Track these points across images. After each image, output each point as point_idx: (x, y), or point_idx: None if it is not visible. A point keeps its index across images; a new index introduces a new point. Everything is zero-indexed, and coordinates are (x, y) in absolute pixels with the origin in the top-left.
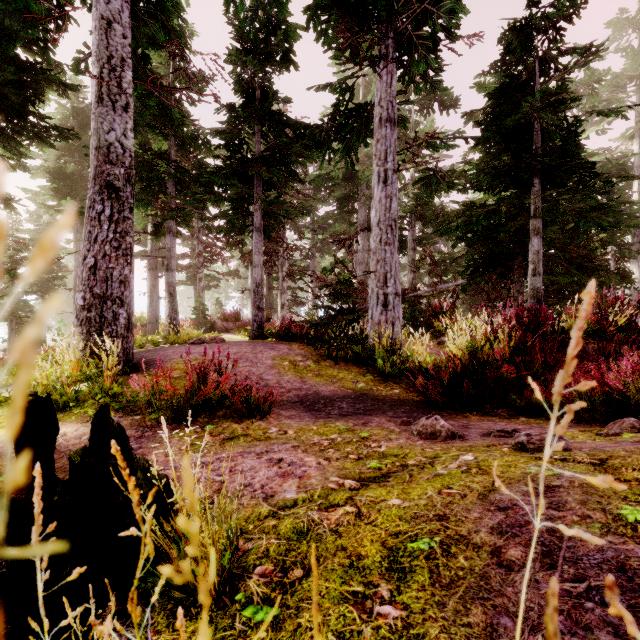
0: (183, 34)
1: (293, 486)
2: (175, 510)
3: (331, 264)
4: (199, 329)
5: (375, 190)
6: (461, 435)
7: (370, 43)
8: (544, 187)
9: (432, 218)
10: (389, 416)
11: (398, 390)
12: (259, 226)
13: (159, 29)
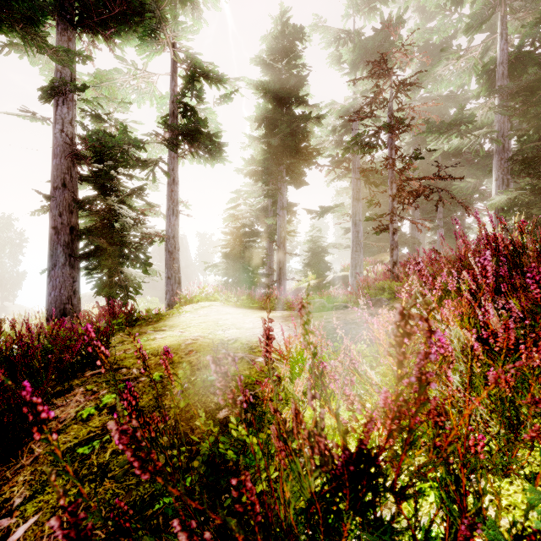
0: None
1: None
2: None
3: None
4: None
5: None
6: None
7: None
8: None
9: None
10: None
11: None
12: None
13: None
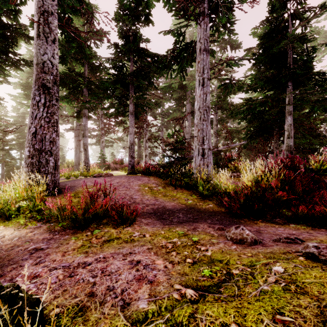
0: (91, 8)
1: (145, 294)
2: (50, 317)
3: (172, 131)
4: (101, 168)
5: (197, 90)
6: (260, 241)
7: (194, 7)
8: (293, 88)
9: (227, 108)
10: (208, 223)
11: (212, 205)
12: (132, 111)
13: (76, 1)
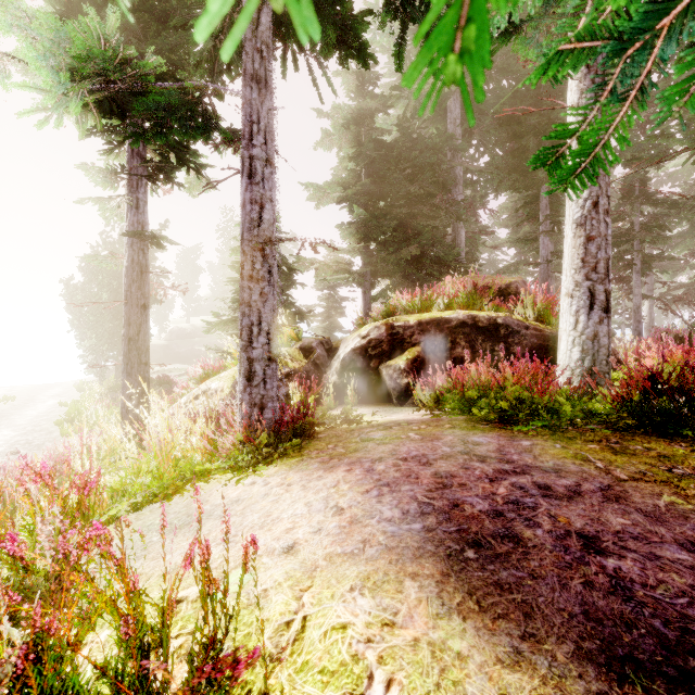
0: None
1: None
2: None
3: None
4: None
5: None
6: None
7: None
8: None
9: None
10: None
11: None
12: (638, 270)
13: None
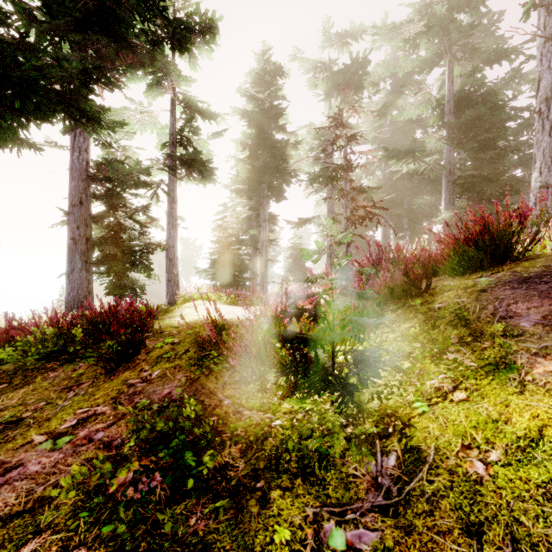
0: None
1: None
2: None
3: None
4: None
5: None
6: None
7: None
8: None
9: None
10: None
11: None
12: None
13: None
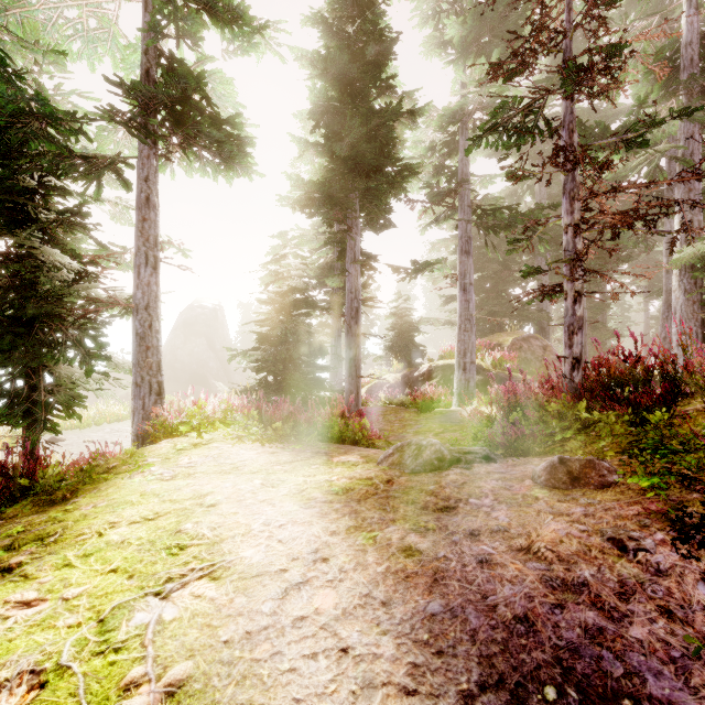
0: None
1: None
2: None
3: None
4: None
5: None
6: None
7: None
8: None
9: None
10: None
11: None
12: None
13: None
